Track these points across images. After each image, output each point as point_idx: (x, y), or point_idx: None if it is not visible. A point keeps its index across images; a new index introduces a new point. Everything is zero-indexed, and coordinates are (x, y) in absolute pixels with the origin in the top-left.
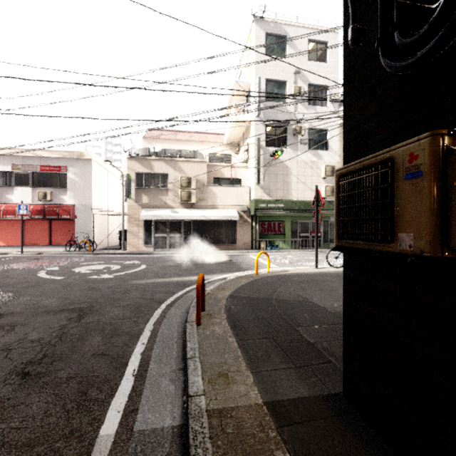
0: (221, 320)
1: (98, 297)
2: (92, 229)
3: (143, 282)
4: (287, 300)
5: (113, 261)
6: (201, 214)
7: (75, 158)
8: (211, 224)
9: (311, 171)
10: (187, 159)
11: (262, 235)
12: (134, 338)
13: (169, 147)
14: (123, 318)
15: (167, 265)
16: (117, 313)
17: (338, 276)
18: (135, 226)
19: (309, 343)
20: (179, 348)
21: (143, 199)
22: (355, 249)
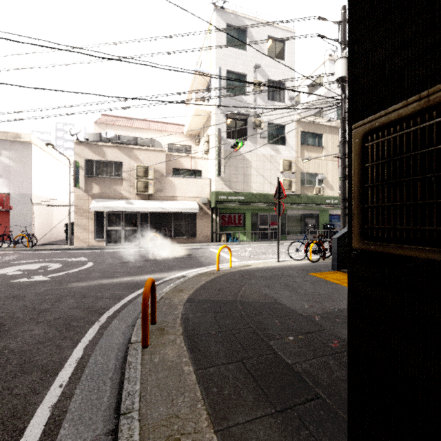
0: (175, 337)
1: (18, 309)
2: (31, 222)
3: (85, 285)
4: (253, 302)
5: (55, 258)
6: (160, 206)
7: (9, 140)
8: (170, 216)
9: (269, 165)
10: (144, 147)
11: (223, 227)
12: (49, 376)
13: (124, 134)
14: (43, 341)
15: (119, 262)
16: (36, 334)
17: (300, 269)
18: (83, 219)
19: (287, 365)
20: (113, 388)
21: (94, 188)
22: (389, 254)
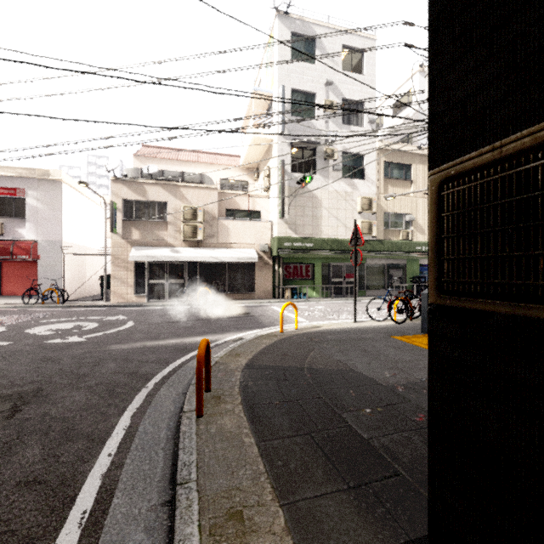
0: (233, 407)
1: (54, 373)
2: (62, 274)
3: (126, 347)
4: (324, 369)
5: (89, 316)
6: (211, 255)
7: (37, 178)
8: (224, 267)
9: (344, 203)
10: (192, 184)
11: (287, 281)
12: (96, 445)
13: (169, 169)
14: (85, 408)
15: (164, 321)
16: (77, 400)
17: (382, 332)
18: (122, 270)
19: (362, 439)
20: (167, 459)
21: (133, 234)
22: (467, 309)
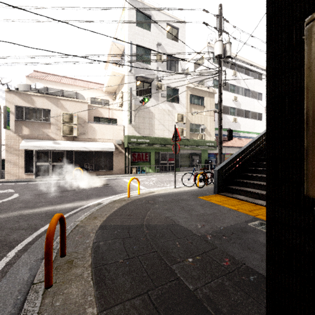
0: (83, 270)
1: None
2: None
3: (4, 216)
4: (157, 225)
5: None
6: (83, 146)
7: None
8: (92, 154)
9: (168, 117)
10: (69, 98)
11: (133, 163)
12: None
13: (53, 88)
14: None
15: (44, 192)
16: None
17: (191, 194)
18: (14, 156)
19: (189, 292)
20: None
21: (24, 130)
22: None
